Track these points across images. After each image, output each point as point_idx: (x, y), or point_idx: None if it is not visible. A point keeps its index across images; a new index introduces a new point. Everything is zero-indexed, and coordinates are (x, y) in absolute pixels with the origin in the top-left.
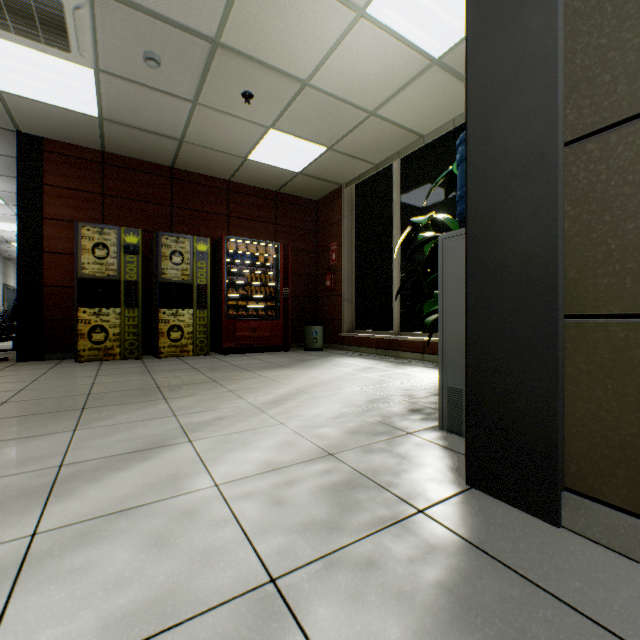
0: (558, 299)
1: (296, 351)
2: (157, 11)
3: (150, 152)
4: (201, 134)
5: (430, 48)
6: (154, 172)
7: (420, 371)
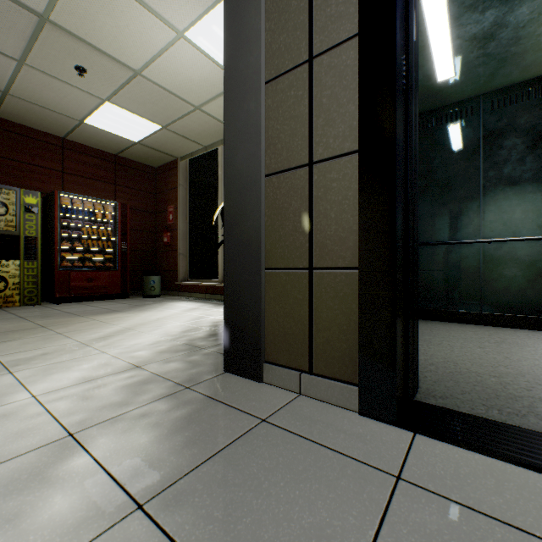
0: (261, 259)
1: (135, 298)
2: None
3: None
4: (30, 91)
5: None
6: None
7: None
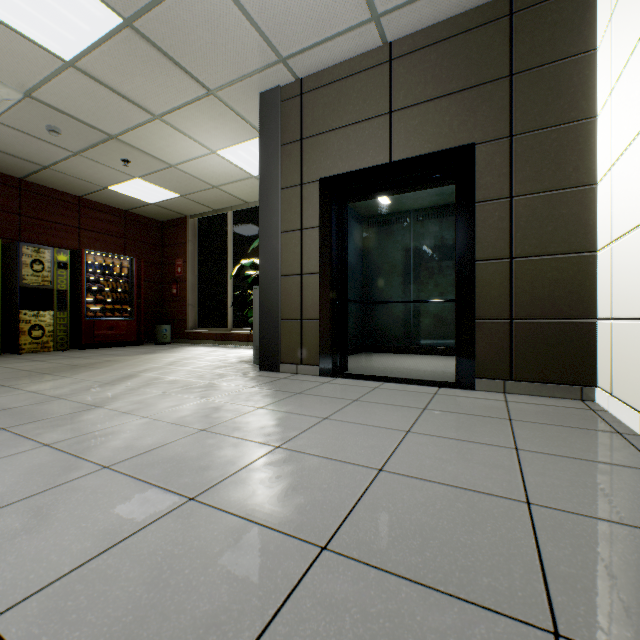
0: (279, 315)
1: (149, 345)
2: (75, 116)
3: (3, 166)
4: (70, 168)
5: (251, 172)
6: (1, 181)
7: (246, 350)
